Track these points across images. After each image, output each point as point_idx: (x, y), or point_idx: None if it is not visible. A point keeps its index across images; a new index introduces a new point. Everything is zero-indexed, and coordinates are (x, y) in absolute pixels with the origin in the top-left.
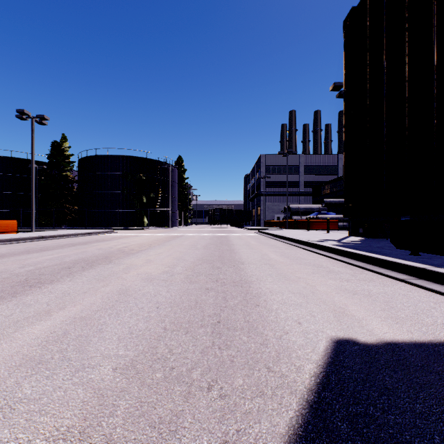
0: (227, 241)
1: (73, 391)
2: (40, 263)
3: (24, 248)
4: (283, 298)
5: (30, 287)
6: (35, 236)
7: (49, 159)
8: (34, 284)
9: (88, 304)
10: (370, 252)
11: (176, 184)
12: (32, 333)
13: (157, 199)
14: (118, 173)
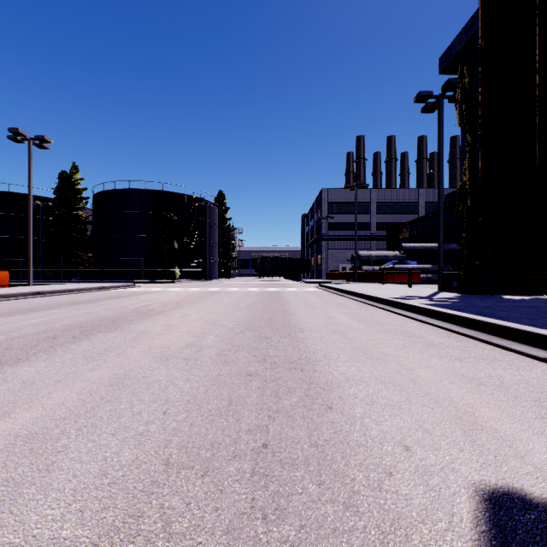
0: (280, 298)
1: None
2: (17, 331)
3: (9, 307)
4: (369, 393)
5: None
6: (29, 291)
7: (56, 194)
8: None
9: (53, 404)
10: (478, 314)
11: (216, 226)
12: None
13: (192, 245)
14: (142, 211)
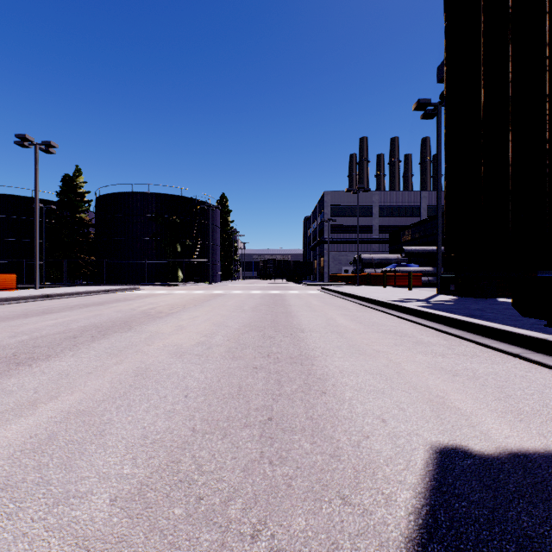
0: (283, 301)
1: (44, 542)
2: (38, 331)
3: (22, 309)
4: (358, 382)
5: (17, 365)
6: (38, 294)
7: (59, 197)
8: (23, 360)
9: (91, 390)
10: (468, 316)
11: (218, 228)
12: (4, 437)
13: (195, 247)
14: (145, 214)
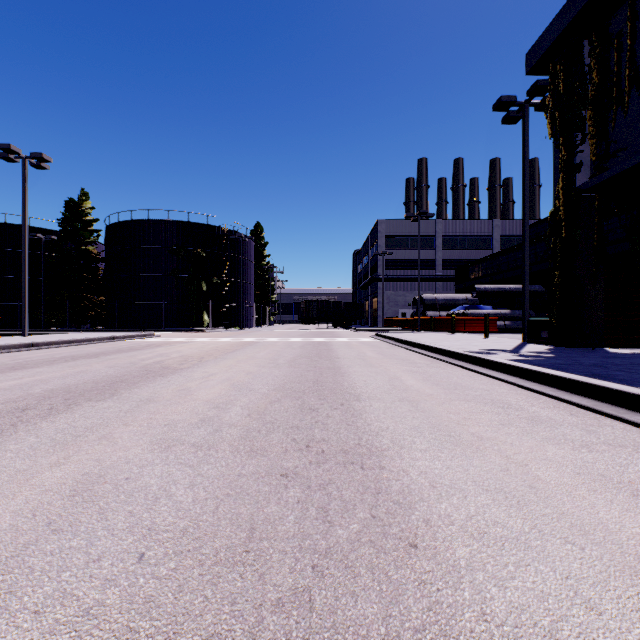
0: (329, 352)
1: None
2: None
3: None
4: (470, 513)
5: None
6: (20, 343)
7: (62, 226)
8: None
9: None
10: (591, 376)
11: (252, 263)
12: None
13: (224, 286)
14: (164, 246)
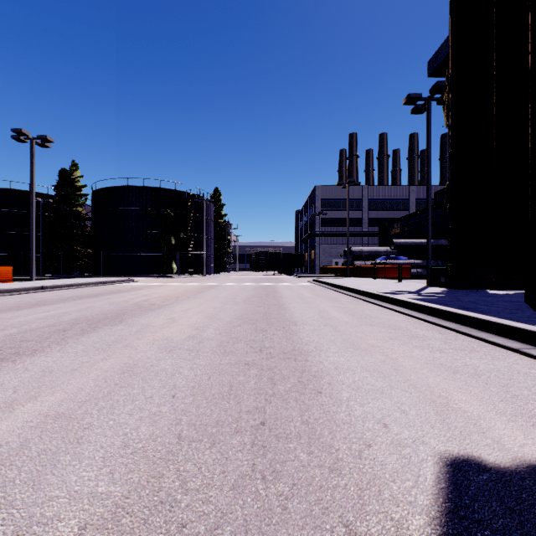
0: (275, 293)
1: None
2: (28, 324)
3: (16, 301)
4: (355, 380)
5: None
6: (33, 286)
7: (56, 191)
8: (8, 355)
9: (73, 390)
10: (462, 308)
11: (212, 221)
12: None
13: (189, 240)
14: (140, 208)
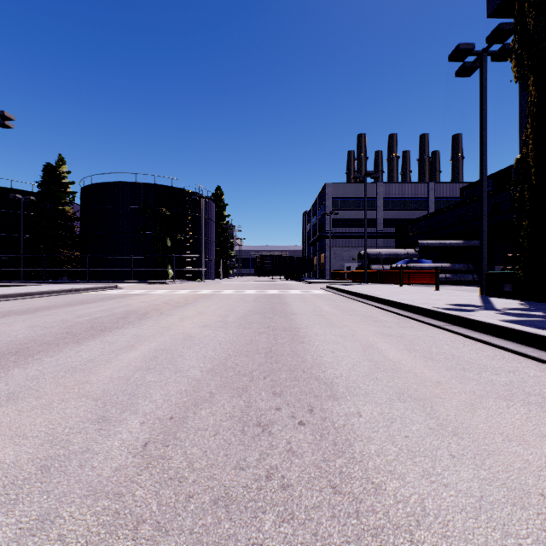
0: (283, 306)
1: None
2: None
3: None
4: None
5: None
6: None
7: (40, 188)
8: None
9: None
10: None
11: (213, 222)
12: None
13: (187, 242)
14: (132, 206)
